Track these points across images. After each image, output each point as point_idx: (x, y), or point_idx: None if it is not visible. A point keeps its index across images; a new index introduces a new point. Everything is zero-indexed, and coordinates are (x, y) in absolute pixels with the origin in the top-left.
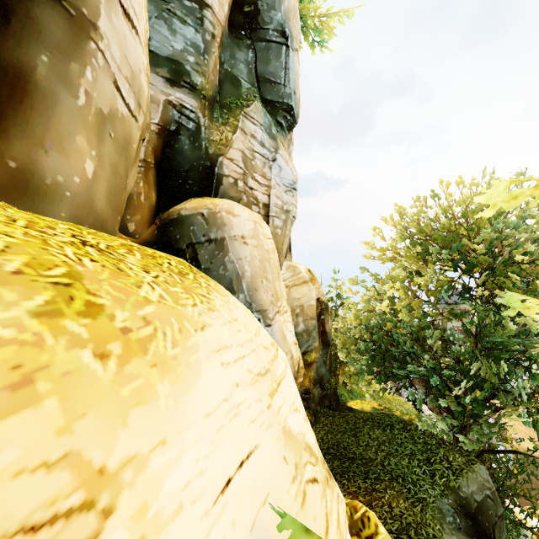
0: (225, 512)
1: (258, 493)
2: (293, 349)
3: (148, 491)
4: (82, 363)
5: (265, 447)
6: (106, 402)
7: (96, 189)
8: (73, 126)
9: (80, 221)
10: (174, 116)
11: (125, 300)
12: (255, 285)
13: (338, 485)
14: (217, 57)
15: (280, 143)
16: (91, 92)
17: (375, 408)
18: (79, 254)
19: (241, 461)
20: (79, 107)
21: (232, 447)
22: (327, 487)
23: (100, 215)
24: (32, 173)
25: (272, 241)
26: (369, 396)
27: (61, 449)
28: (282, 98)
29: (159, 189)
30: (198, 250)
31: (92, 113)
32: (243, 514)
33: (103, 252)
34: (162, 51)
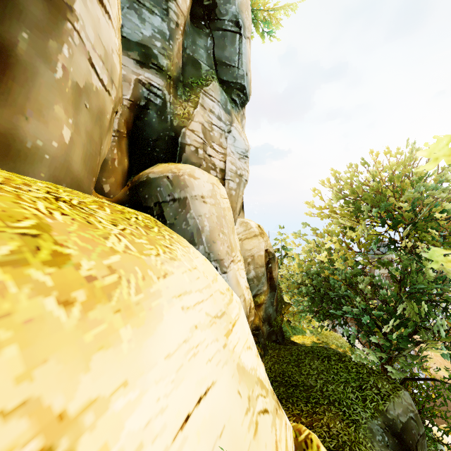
0: (184, 447)
1: (214, 426)
2: (245, 292)
3: (109, 433)
4: (46, 310)
5: (221, 383)
6: (69, 347)
7: (73, 153)
8: (51, 97)
9: (58, 181)
10: (144, 93)
11: (92, 250)
12: (213, 238)
13: (283, 408)
14: (181, 43)
15: (234, 117)
16: (68, 67)
17: (314, 342)
18: (51, 208)
19: (199, 398)
20: (57, 80)
21: (190, 385)
22: (276, 416)
23: (77, 176)
24: (14, 137)
25: (227, 200)
26: (309, 332)
27: (20, 396)
28: (236, 78)
29: (131, 156)
30: (164, 208)
31: (68, 85)
32: (201, 447)
33: (74, 207)
34: (133, 37)
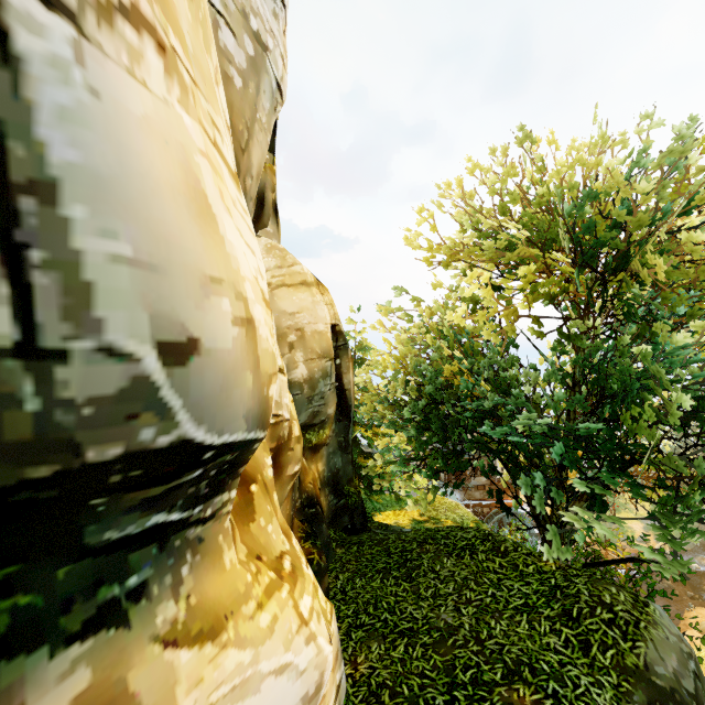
0: None
1: None
2: (256, 303)
3: None
4: None
5: None
6: None
7: None
8: None
9: None
10: None
11: None
12: None
13: None
14: None
15: None
16: None
17: (416, 519)
18: None
19: None
20: None
21: None
22: None
23: None
24: None
25: None
26: (408, 502)
27: None
28: None
29: None
30: None
31: None
32: None
33: None
34: None
